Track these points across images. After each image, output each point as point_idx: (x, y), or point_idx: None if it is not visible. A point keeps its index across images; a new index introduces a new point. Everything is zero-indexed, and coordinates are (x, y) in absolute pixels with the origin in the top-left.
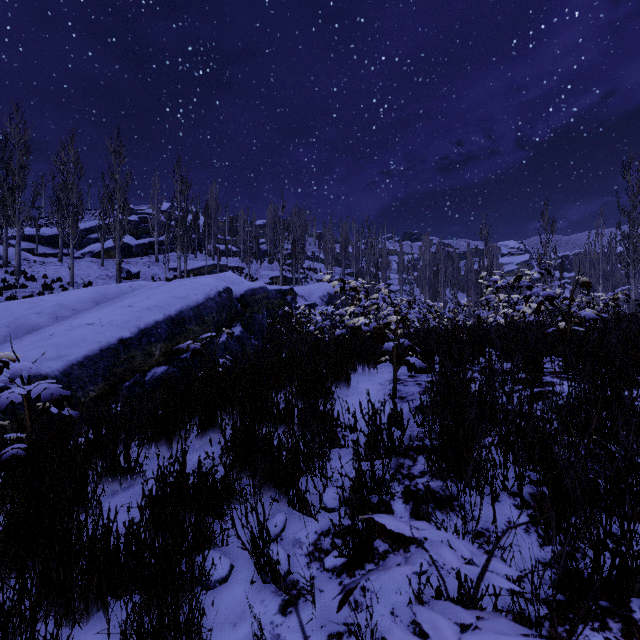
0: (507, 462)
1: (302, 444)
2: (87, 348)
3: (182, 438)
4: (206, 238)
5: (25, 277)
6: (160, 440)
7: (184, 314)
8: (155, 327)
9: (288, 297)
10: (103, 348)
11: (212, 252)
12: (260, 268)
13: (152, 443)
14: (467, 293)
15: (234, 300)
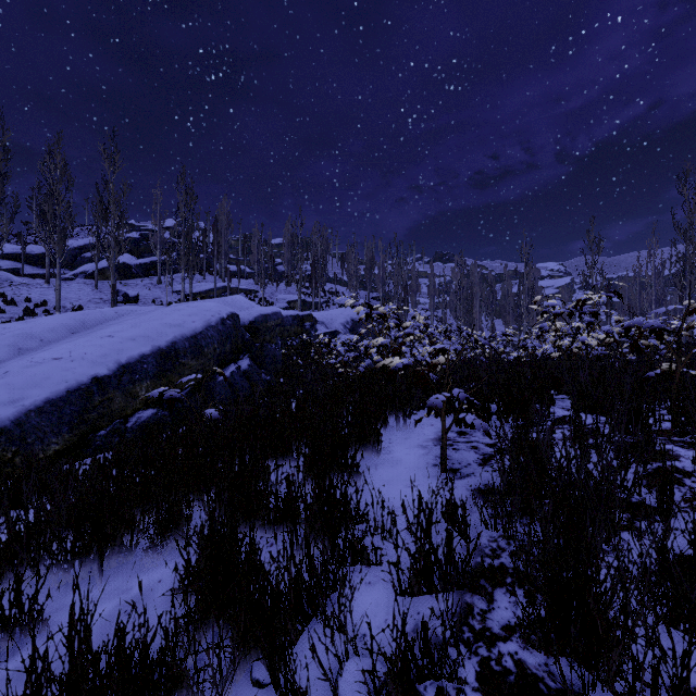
0: (690, 654)
1: (307, 571)
2: (49, 389)
3: (125, 547)
4: (215, 257)
5: (4, 301)
6: (88, 554)
7: (178, 345)
8: (140, 362)
9: (306, 324)
10: (71, 389)
11: (222, 273)
12: (276, 291)
13: (74, 560)
14: (504, 319)
15: (241, 328)
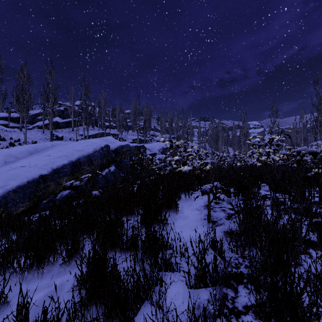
0: None
1: (142, 277)
2: (19, 181)
3: (51, 262)
4: (99, 119)
5: None
6: (32, 266)
7: (80, 160)
8: (63, 168)
9: (141, 150)
10: (29, 181)
11: (102, 126)
12: (127, 134)
13: (25, 269)
14: (233, 147)
15: (110, 152)
